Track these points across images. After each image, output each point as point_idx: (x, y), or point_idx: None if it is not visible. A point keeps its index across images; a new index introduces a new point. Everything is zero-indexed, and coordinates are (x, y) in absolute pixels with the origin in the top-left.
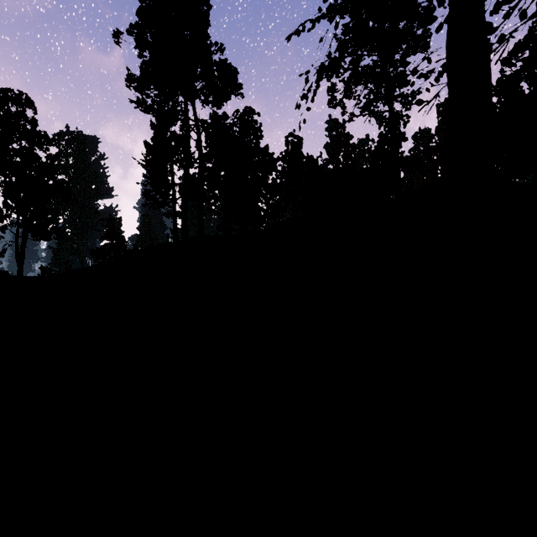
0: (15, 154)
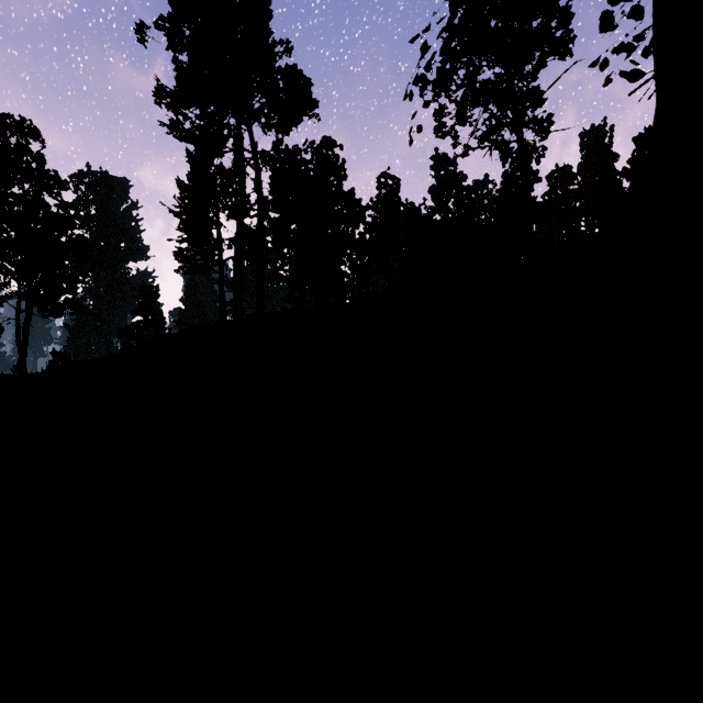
0: (15, 202)
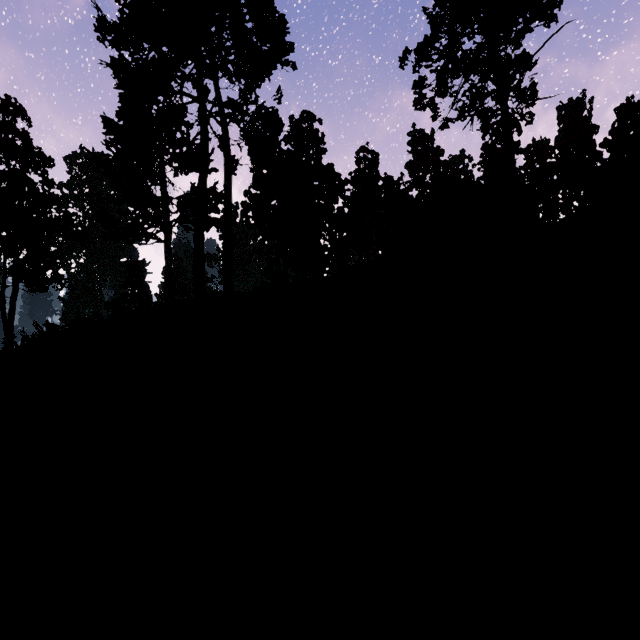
0: None
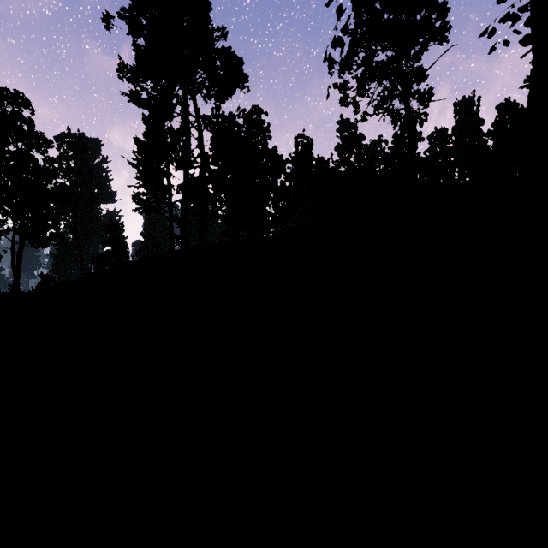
0: (10, 157)
